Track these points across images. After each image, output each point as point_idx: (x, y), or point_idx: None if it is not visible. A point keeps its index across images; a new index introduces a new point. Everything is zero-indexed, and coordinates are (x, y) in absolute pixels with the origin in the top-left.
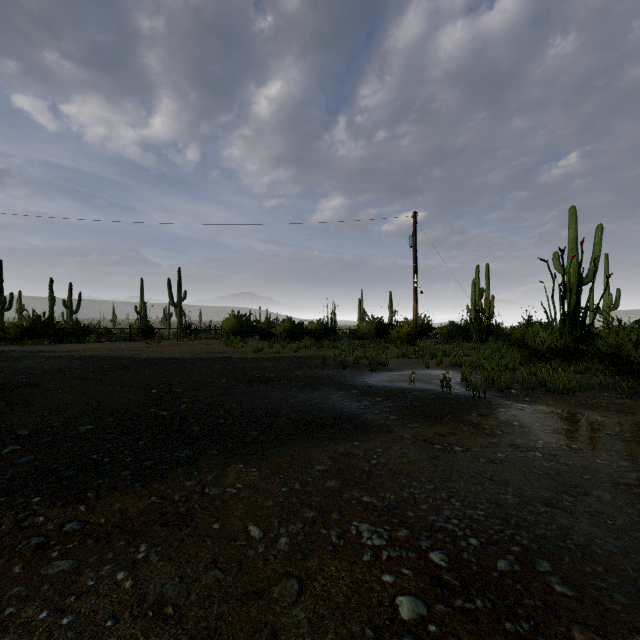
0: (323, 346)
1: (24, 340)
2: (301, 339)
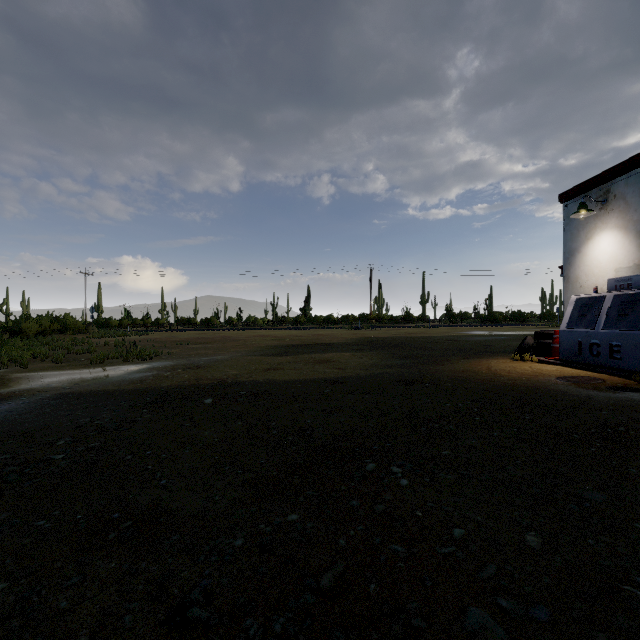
0: None
1: None
2: None
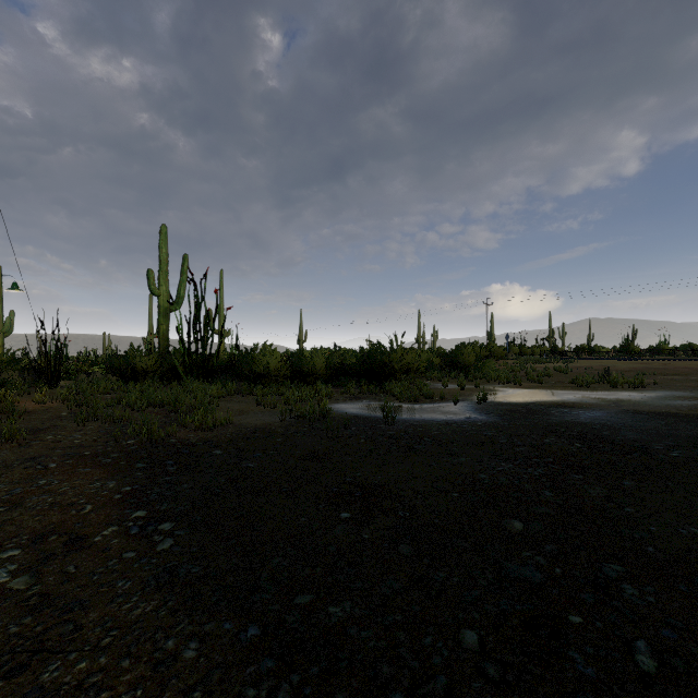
0: None
1: None
2: None
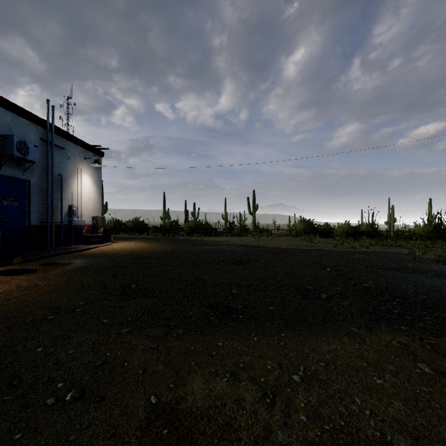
0: (385, 244)
1: (193, 234)
2: (357, 238)
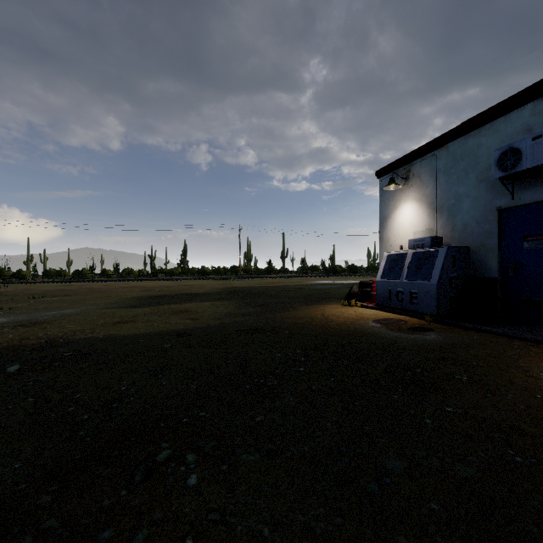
0: None
1: None
2: None
